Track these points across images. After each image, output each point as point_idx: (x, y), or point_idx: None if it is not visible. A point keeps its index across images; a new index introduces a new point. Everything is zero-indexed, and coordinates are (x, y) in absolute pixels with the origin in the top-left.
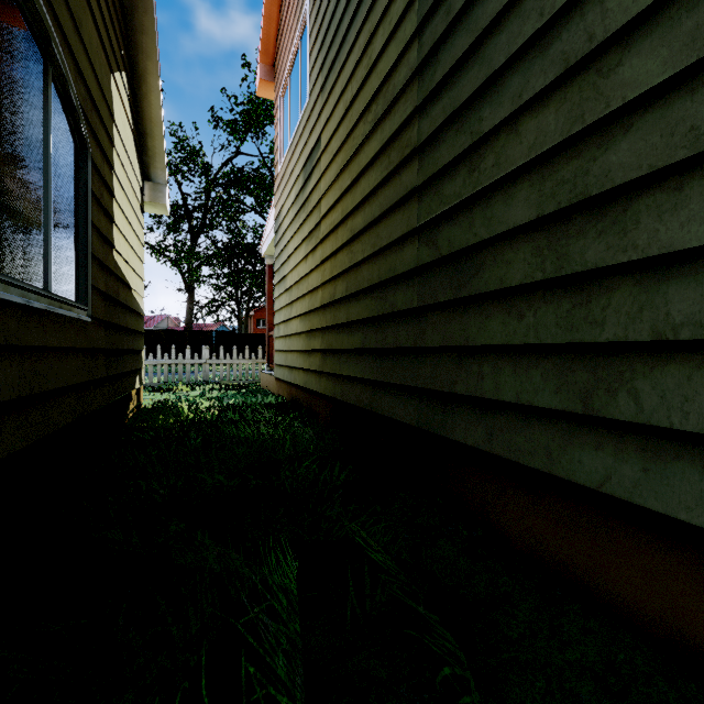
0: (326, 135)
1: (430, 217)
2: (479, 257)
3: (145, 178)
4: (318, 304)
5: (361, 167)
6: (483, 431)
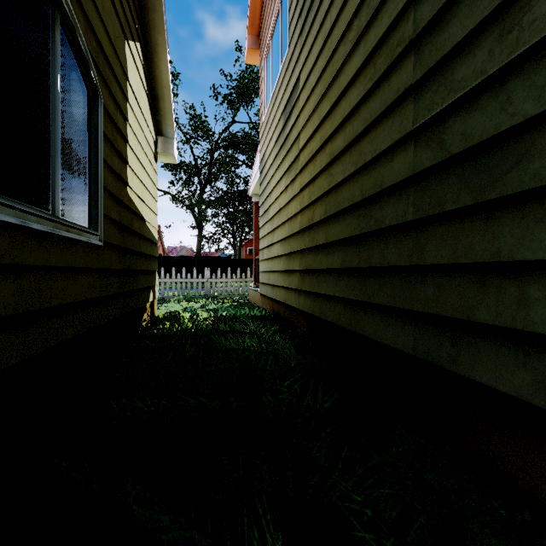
0: (304, 74)
1: (433, 113)
2: (518, 144)
3: (159, 134)
4: (297, 228)
5: (341, 89)
6: (528, 377)
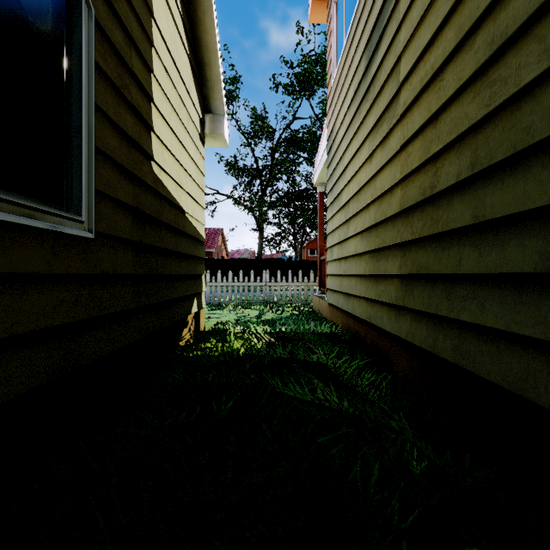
0: None
1: None
2: None
3: (207, 113)
4: (394, 209)
5: None
6: None
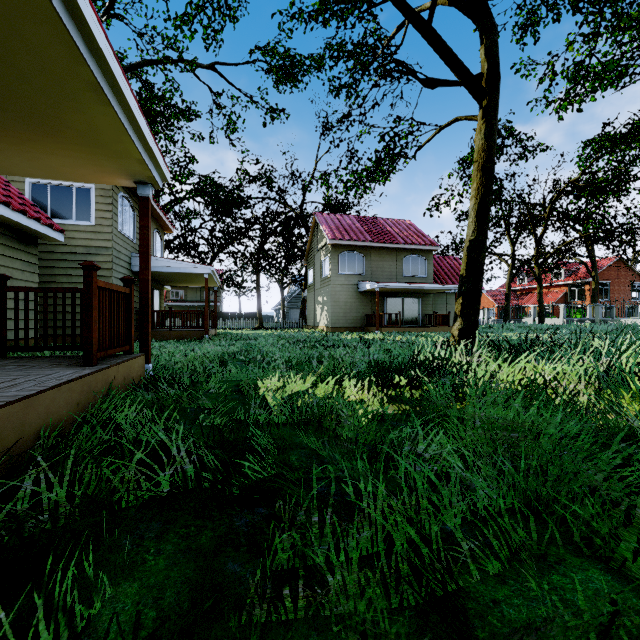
0: None
1: None
2: None
3: None
4: None
5: None
6: None
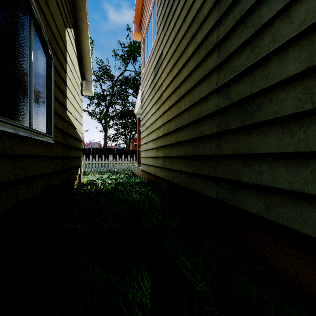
0: (165, 51)
1: (225, 81)
2: (259, 100)
3: (83, 79)
4: (161, 134)
5: (183, 62)
6: (262, 205)
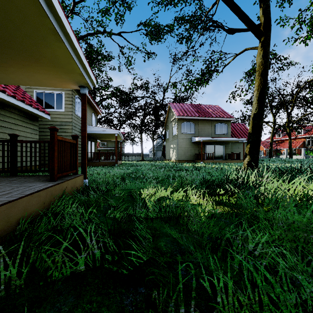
0: None
1: None
2: None
3: None
4: None
5: None
6: None
